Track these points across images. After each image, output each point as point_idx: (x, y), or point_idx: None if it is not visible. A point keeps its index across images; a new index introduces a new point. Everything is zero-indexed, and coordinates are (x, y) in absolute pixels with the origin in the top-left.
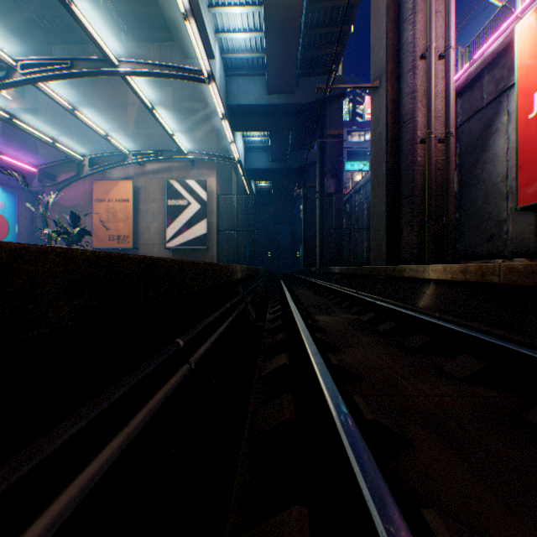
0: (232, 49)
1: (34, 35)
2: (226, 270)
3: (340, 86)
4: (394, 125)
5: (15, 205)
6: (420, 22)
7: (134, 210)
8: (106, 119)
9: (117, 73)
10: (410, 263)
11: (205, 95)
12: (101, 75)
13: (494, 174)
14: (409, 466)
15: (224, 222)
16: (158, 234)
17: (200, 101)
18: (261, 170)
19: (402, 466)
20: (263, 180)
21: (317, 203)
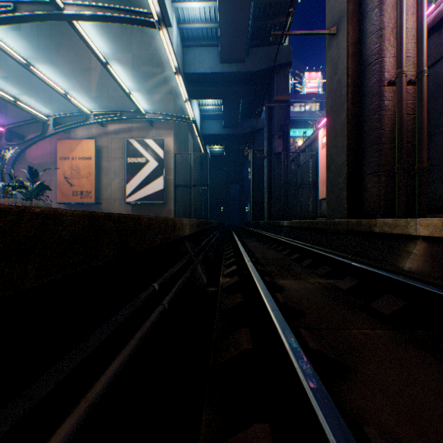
0: (188, 19)
1: None
2: (160, 226)
3: (296, 33)
4: (355, 70)
5: None
6: None
7: (97, 167)
8: (71, 83)
9: (62, 16)
10: (377, 216)
11: (163, 60)
12: (46, 20)
13: None
14: None
15: (181, 179)
16: (119, 190)
17: (158, 67)
18: (215, 136)
19: None
20: (216, 146)
21: (265, 163)
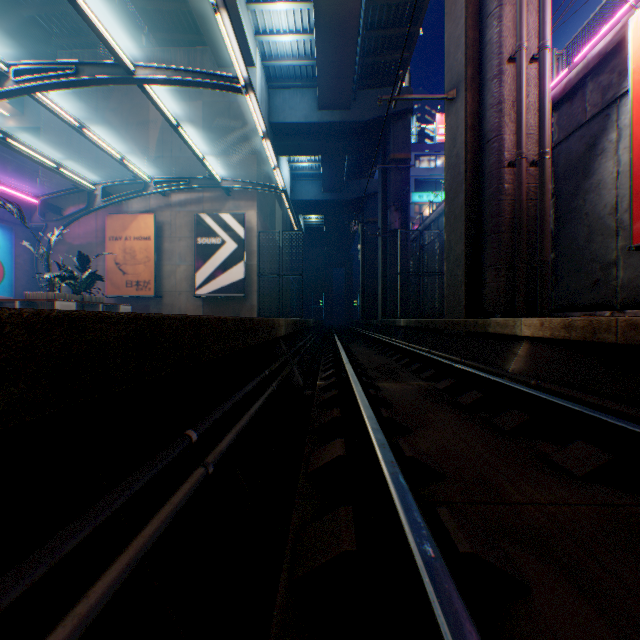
0: (276, 54)
1: (35, 38)
2: (264, 326)
3: (408, 97)
4: (475, 145)
5: (12, 245)
6: (508, 16)
7: (157, 250)
8: (123, 140)
9: (132, 80)
10: (496, 315)
11: (243, 110)
12: (113, 84)
13: (600, 204)
14: (530, 633)
15: (266, 265)
16: (185, 279)
17: (237, 118)
18: (311, 202)
19: (518, 631)
20: (313, 215)
21: (379, 242)
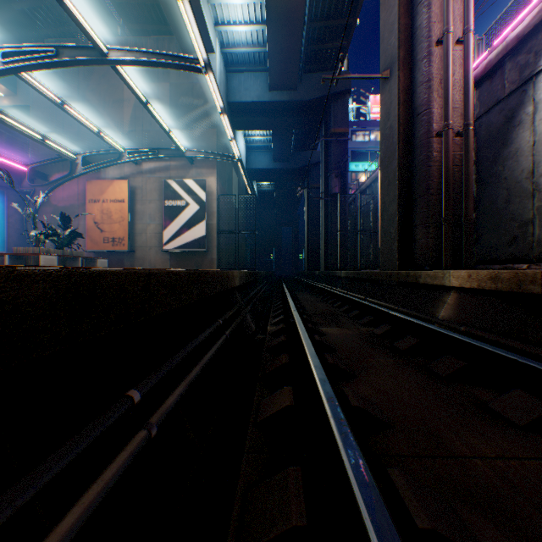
0: (233, 43)
1: (25, 28)
2: (219, 278)
3: (347, 77)
4: (407, 118)
5: (4, 206)
6: (436, 4)
7: (130, 211)
8: (101, 116)
9: (106, 62)
10: (425, 267)
11: (205, 90)
12: (89, 64)
13: (518, 170)
14: None
15: (224, 224)
16: (155, 236)
17: (199, 97)
18: (263, 171)
19: None
20: (265, 181)
21: (321, 204)
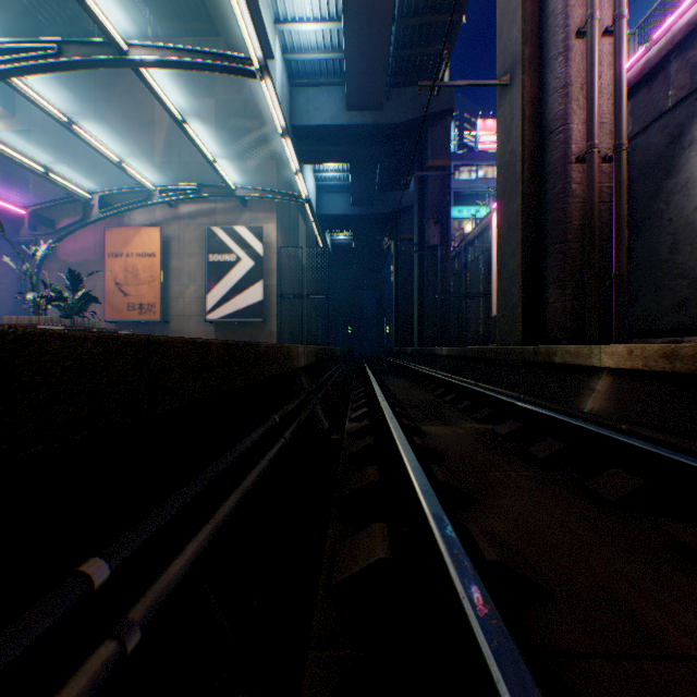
0: (299, 47)
1: (24, 26)
2: (276, 355)
3: (453, 84)
4: (534, 138)
5: None
6: None
7: (163, 268)
8: (125, 143)
9: (125, 63)
10: (561, 341)
11: (262, 109)
12: (102, 67)
13: (689, 207)
14: None
15: (288, 286)
16: (196, 302)
17: (255, 119)
18: (338, 217)
19: None
20: (341, 232)
21: (415, 260)
